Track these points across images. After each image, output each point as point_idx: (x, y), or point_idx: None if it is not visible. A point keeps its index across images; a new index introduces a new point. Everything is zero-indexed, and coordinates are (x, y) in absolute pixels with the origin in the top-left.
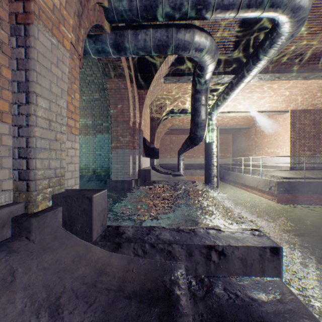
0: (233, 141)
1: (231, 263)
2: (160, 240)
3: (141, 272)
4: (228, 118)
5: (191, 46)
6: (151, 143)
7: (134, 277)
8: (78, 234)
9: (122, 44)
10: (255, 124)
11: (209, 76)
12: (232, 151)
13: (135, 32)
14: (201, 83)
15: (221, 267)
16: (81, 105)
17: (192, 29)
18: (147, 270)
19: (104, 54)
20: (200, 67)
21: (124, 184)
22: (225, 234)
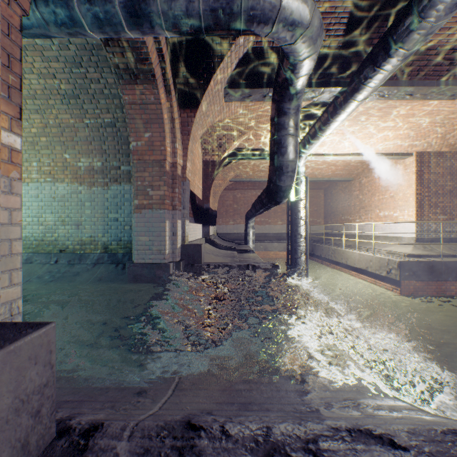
0: (326, 200)
1: None
2: None
3: None
4: (321, 166)
5: (276, 14)
6: (205, 202)
7: None
8: None
9: (144, 5)
10: (360, 174)
11: (302, 84)
12: (325, 215)
13: None
14: (289, 97)
15: None
16: (82, 134)
17: None
18: None
19: (111, 26)
20: (290, 64)
21: (155, 270)
22: None
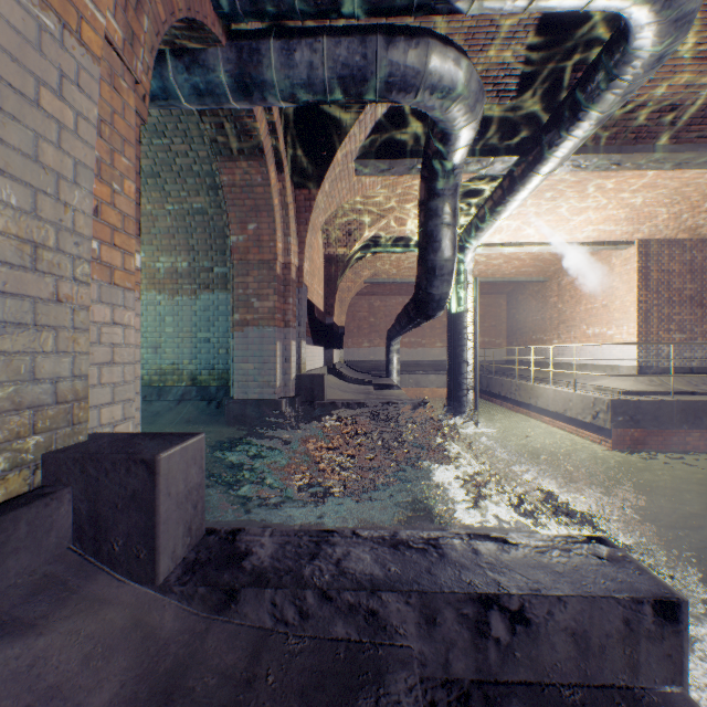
0: (509, 310)
1: (544, 646)
2: (346, 579)
3: (292, 683)
4: (499, 260)
5: (421, 81)
6: (327, 314)
7: (270, 704)
8: (116, 564)
9: (255, 74)
10: (559, 271)
11: (460, 157)
12: (507, 333)
13: (286, 45)
14: (443, 174)
15: (518, 657)
16: (162, 224)
17: (424, 40)
18: (308, 675)
19: (213, 98)
20: (442, 135)
21: (262, 409)
22: (521, 556)
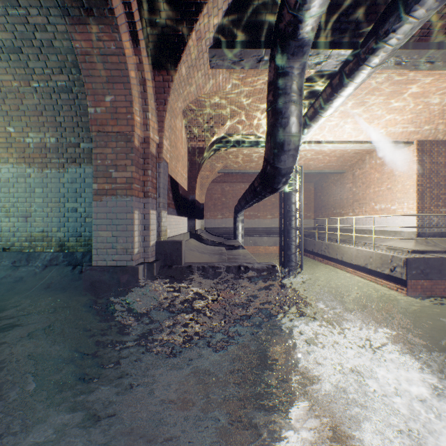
0: (316, 193)
1: None
2: None
3: None
4: (314, 156)
5: None
6: (190, 193)
7: None
8: None
9: None
10: (354, 165)
11: (311, 31)
12: (315, 209)
13: None
14: (292, 50)
15: None
16: (29, 101)
17: None
18: None
19: None
20: None
21: (118, 275)
22: None
